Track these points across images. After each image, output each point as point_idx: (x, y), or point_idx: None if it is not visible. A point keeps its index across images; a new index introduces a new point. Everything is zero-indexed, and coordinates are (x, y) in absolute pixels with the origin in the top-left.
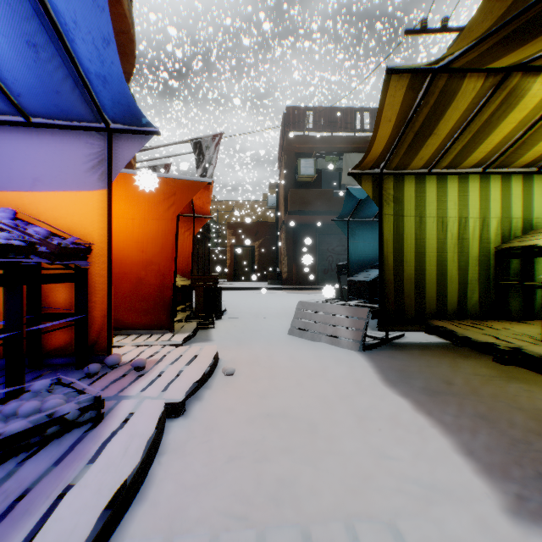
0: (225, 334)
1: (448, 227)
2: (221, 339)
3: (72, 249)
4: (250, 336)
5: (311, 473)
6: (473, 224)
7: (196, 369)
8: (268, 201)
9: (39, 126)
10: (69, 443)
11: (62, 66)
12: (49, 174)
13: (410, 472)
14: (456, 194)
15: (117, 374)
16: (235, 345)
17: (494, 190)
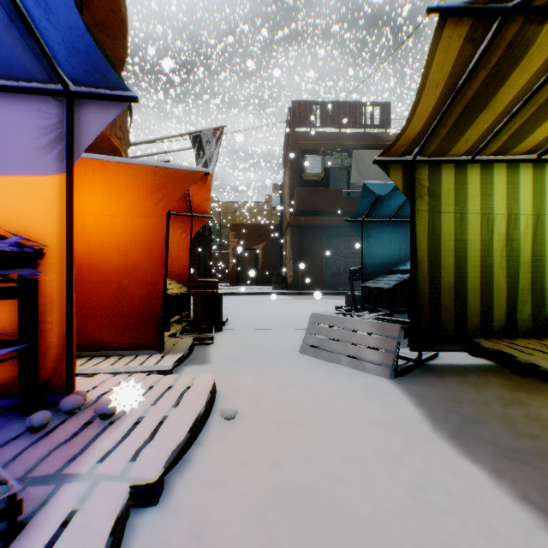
0: (226, 353)
1: (494, 226)
2: (221, 359)
3: (4, 253)
4: (255, 356)
5: None
6: (525, 223)
7: (184, 415)
8: (272, 202)
9: None
10: None
11: None
12: None
13: None
14: (503, 186)
15: (73, 426)
16: (238, 369)
17: None
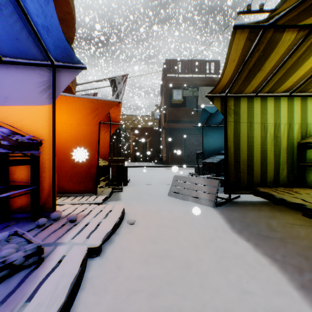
0: (129, 196)
1: (267, 129)
2: (126, 198)
3: (27, 143)
4: (144, 197)
5: (190, 306)
6: (283, 128)
7: (110, 221)
8: (155, 115)
9: (8, 63)
10: (15, 283)
11: (19, 20)
12: (14, 95)
13: (262, 304)
14: (272, 109)
15: (57, 225)
16: (135, 203)
17: (296, 106)
